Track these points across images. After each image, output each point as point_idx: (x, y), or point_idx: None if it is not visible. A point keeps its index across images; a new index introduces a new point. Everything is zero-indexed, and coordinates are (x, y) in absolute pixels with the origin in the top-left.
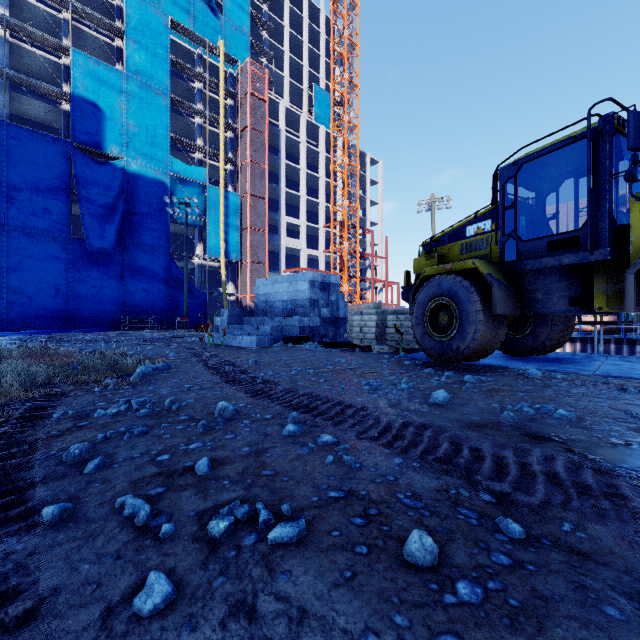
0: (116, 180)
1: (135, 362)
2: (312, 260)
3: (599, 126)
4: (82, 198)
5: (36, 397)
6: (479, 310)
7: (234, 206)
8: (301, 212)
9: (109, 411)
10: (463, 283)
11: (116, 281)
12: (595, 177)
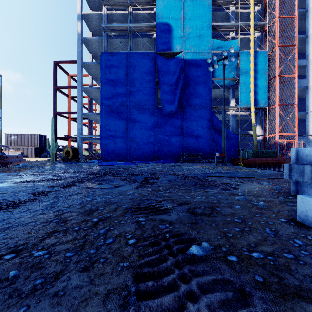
0: (178, 66)
1: None
2: None
3: None
4: (161, 83)
5: None
6: None
7: (262, 62)
8: None
9: None
10: None
11: (178, 131)
12: None
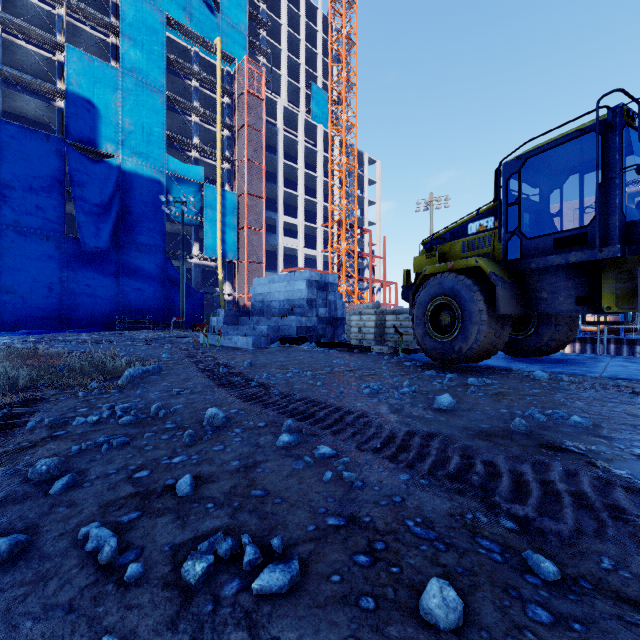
0: (111, 178)
1: (124, 364)
2: (310, 260)
3: (608, 118)
4: (76, 196)
5: (13, 403)
6: (482, 310)
7: (231, 205)
8: (299, 211)
9: (89, 418)
10: (466, 282)
11: (111, 281)
12: (604, 171)
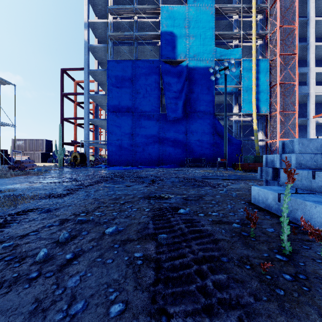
0: (182, 74)
1: None
2: None
3: None
4: (165, 90)
5: None
6: None
7: (264, 70)
8: None
9: None
10: None
11: (182, 136)
12: None
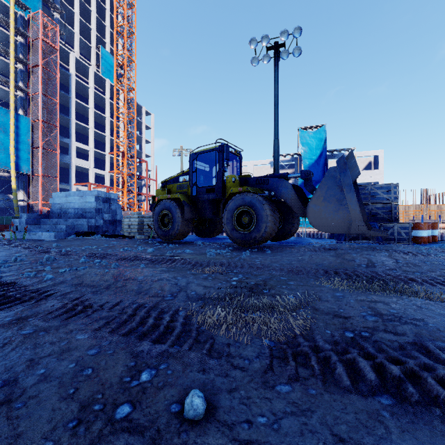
0: None
1: None
2: (99, 177)
3: (219, 148)
4: None
5: None
6: (179, 216)
7: (25, 127)
8: (90, 140)
9: None
10: (174, 204)
11: None
12: (219, 166)
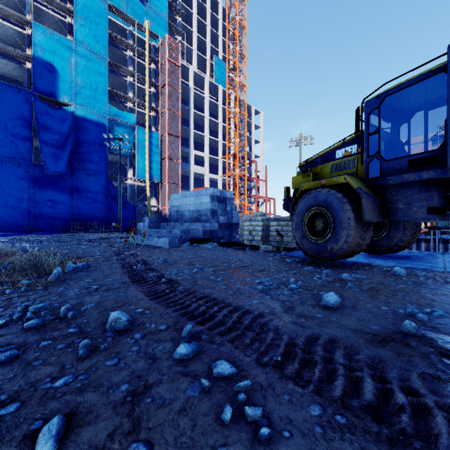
0: (67, 121)
1: (57, 262)
2: (213, 182)
3: None
4: (41, 134)
5: None
6: (351, 217)
7: (156, 142)
8: (205, 147)
9: None
10: (336, 195)
11: (67, 196)
12: None
